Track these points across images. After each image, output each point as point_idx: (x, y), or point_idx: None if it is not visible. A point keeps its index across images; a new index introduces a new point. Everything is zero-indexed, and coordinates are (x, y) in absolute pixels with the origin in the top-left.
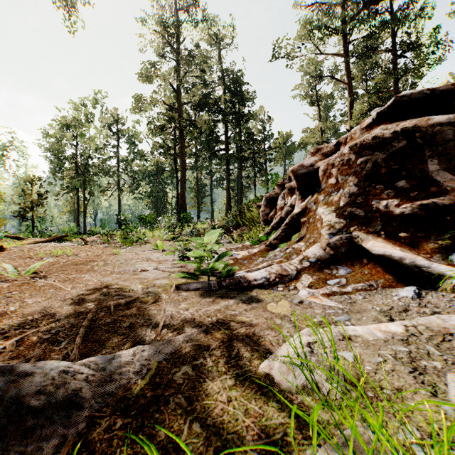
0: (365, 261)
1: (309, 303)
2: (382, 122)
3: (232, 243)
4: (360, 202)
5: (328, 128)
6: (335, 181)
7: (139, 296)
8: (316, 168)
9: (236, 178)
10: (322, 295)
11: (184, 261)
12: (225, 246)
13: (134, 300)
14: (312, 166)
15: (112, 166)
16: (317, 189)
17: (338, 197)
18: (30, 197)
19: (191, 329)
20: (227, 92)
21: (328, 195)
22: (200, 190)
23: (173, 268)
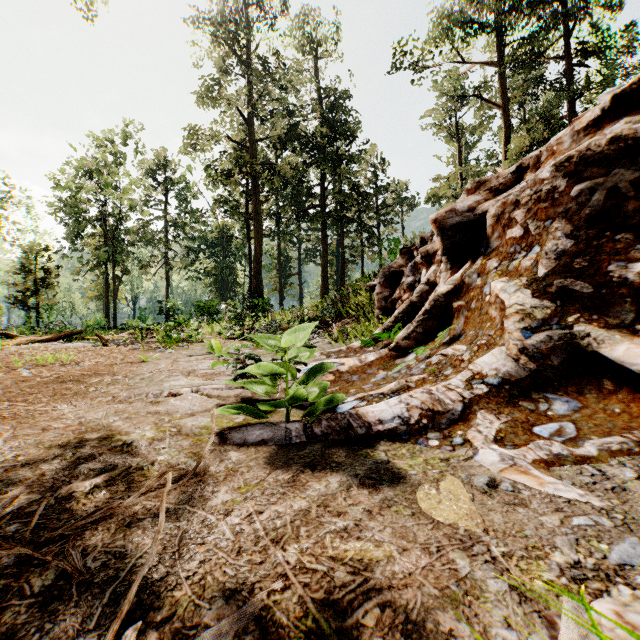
0: (609, 385)
1: (514, 490)
2: (622, 113)
3: (331, 343)
4: (580, 268)
5: (470, 175)
6: (521, 232)
7: (132, 464)
8: (480, 214)
9: (335, 249)
10: (534, 464)
11: (241, 382)
12: (320, 348)
13: (116, 477)
14: (471, 210)
15: (157, 231)
16: (482, 250)
17: (531, 260)
18: (34, 275)
19: (220, 608)
20: (322, 124)
21: (506, 259)
22: (284, 267)
23: (228, 390)
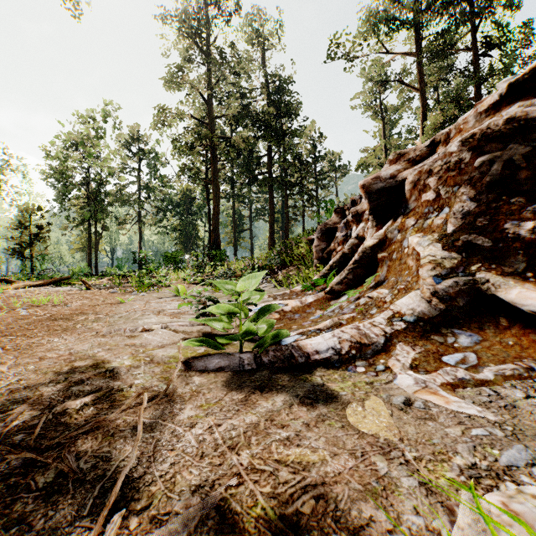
0: (504, 322)
1: (425, 407)
2: (516, 98)
3: (277, 288)
4: (482, 226)
5: (393, 146)
6: (434, 196)
7: (114, 387)
8: (400, 181)
9: (280, 209)
10: (442, 386)
11: (203, 319)
12: (268, 291)
13: (101, 397)
14: (393, 177)
15: (131, 193)
16: (402, 210)
17: (442, 219)
18: (29, 230)
19: (188, 500)
20: (269, 104)
21: (422, 218)
22: (238, 223)
23: (191, 326)
